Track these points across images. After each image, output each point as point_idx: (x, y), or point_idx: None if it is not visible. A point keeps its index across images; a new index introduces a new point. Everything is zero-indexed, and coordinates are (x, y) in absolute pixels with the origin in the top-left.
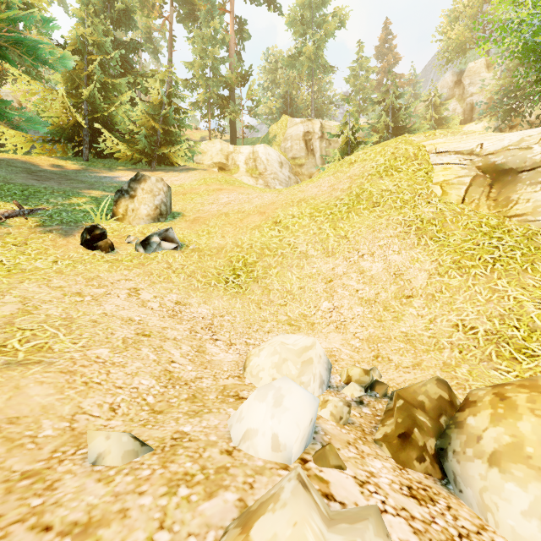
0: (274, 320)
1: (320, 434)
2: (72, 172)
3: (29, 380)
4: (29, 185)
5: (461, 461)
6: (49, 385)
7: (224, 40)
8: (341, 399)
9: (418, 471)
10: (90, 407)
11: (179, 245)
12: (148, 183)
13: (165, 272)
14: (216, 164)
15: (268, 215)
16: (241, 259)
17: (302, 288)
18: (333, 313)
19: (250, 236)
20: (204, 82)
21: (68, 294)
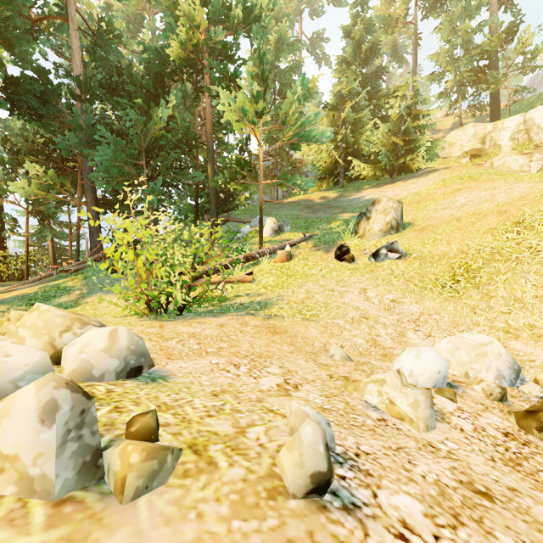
0: (487, 325)
1: (457, 390)
2: (332, 201)
3: (310, 326)
4: (308, 218)
5: None
6: (317, 330)
7: (479, 4)
8: (495, 382)
9: (536, 437)
10: (332, 343)
11: (402, 255)
12: (381, 204)
13: (387, 277)
14: (467, 153)
15: (508, 215)
16: (463, 265)
17: (537, 297)
18: None
19: (479, 241)
20: (452, 67)
21: (326, 290)
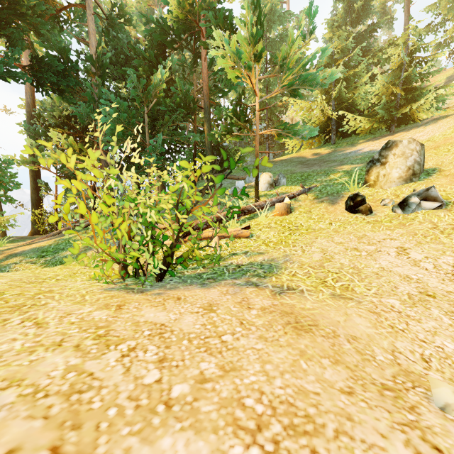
0: None
1: None
2: (326, 156)
3: (351, 311)
4: (303, 172)
5: None
6: (365, 319)
7: None
8: None
9: None
10: (403, 349)
11: (443, 203)
12: (399, 147)
13: (430, 232)
14: None
15: None
16: None
17: None
18: None
19: None
20: (453, 13)
21: (348, 249)
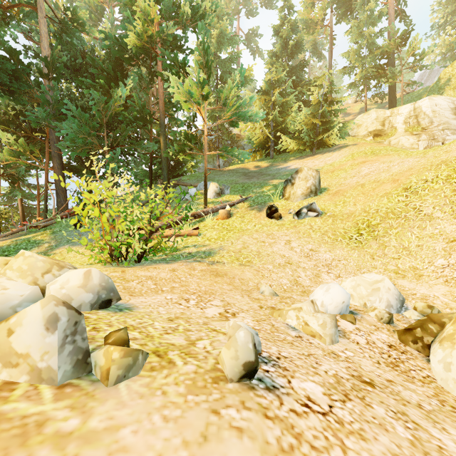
0: (382, 268)
1: (357, 316)
2: (264, 169)
3: (246, 270)
4: (244, 183)
5: (433, 344)
6: (251, 273)
7: (380, 14)
8: (384, 309)
9: (411, 347)
10: (263, 283)
11: (319, 213)
12: (302, 173)
13: (307, 231)
14: (371, 132)
15: (400, 183)
16: (365, 221)
17: (419, 246)
18: (446, 269)
19: (378, 202)
20: (359, 63)
21: (259, 241)
